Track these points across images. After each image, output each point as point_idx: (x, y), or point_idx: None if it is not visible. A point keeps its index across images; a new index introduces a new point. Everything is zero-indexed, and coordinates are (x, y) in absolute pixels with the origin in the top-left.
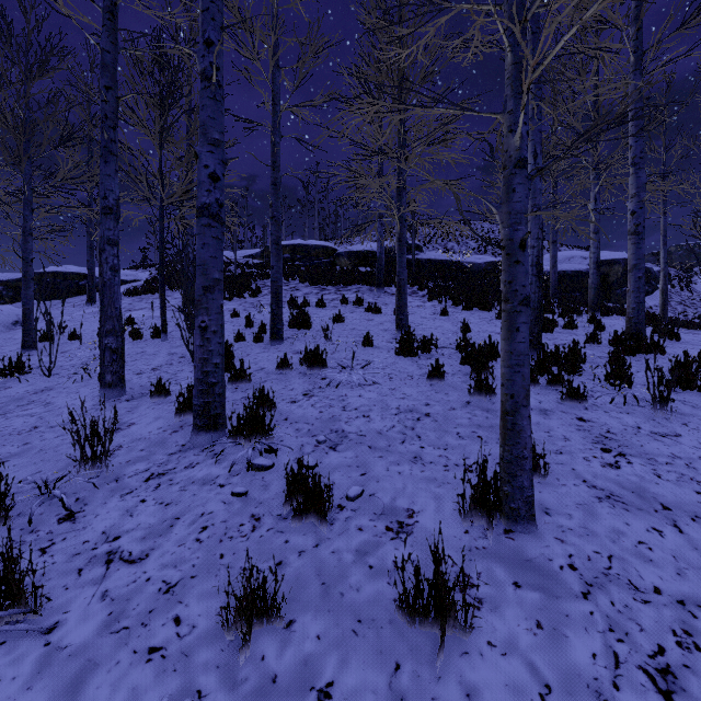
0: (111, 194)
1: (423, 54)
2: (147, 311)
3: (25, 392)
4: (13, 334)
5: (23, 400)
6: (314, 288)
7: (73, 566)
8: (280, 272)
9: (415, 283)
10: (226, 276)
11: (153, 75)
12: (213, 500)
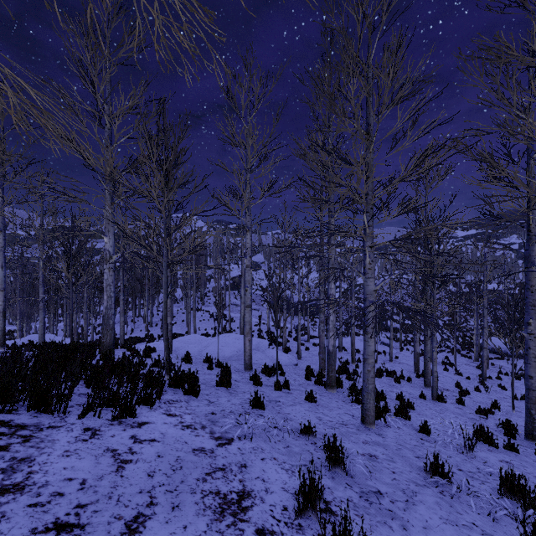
0: None
1: None
2: None
3: None
4: None
5: None
6: None
7: None
8: None
9: None
10: None
11: None
12: None
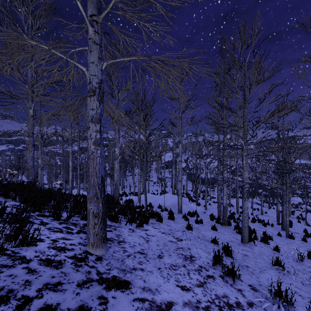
0: None
1: None
2: None
3: None
4: None
5: None
6: None
7: None
8: None
9: None
10: None
11: None
12: None
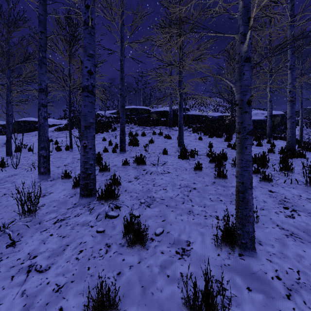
0: (43, 82)
1: (191, 18)
2: (64, 138)
3: (4, 176)
4: (4, 148)
5: (2, 180)
6: (140, 127)
7: (9, 274)
8: (124, 120)
9: (186, 125)
10: (100, 122)
11: (66, 28)
12: (86, 234)
